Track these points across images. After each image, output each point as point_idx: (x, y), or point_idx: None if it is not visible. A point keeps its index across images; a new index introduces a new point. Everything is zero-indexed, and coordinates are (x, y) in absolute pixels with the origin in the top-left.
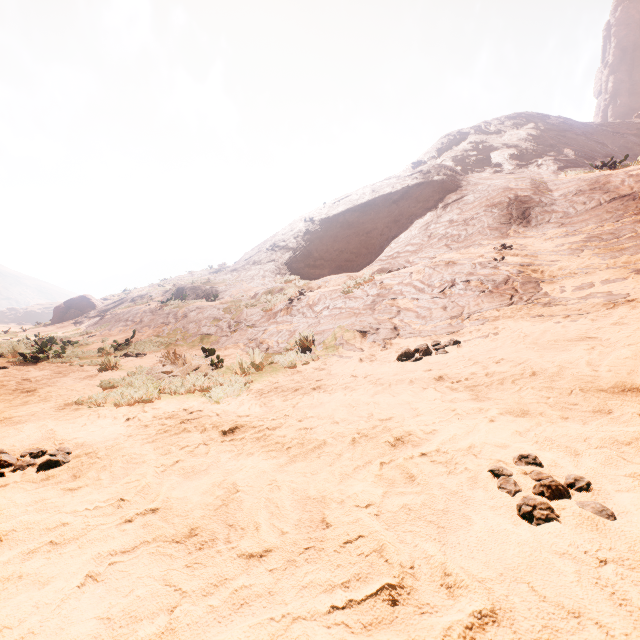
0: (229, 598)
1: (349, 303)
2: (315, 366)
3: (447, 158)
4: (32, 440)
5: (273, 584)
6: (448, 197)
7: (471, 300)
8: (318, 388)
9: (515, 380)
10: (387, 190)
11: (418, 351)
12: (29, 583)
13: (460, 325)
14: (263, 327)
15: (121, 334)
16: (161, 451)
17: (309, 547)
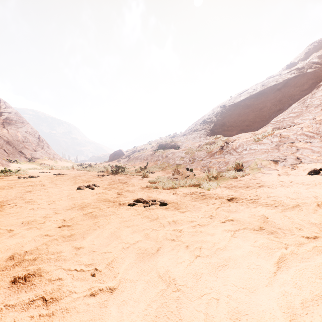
0: (313, 248)
1: (260, 146)
2: (249, 177)
3: (313, 57)
4: (144, 197)
5: None
6: (319, 81)
7: None
8: (262, 186)
9: None
10: (272, 83)
11: None
12: (206, 234)
13: None
14: (208, 160)
15: (140, 164)
16: (205, 204)
17: None
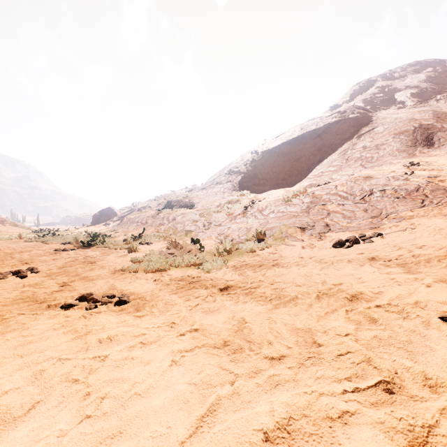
0: (267, 380)
1: (289, 208)
2: (269, 251)
3: (358, 101)
4: (104, 289)
5: (294, 375)
6: (361, 129)
7: (387, 204)
8: (276, 265)
9: (440, 259)
10: (312, 127)
11: (348, 241)
12: (138, 362)
13: (380, 222)
14: (227, 226)
15: (135, 231)
16: (184, 298)
17: (311, 357)
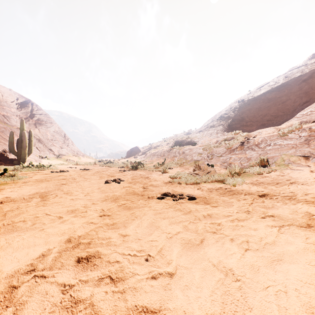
0: None
1: (286, 141)
2: (276, 174)
3: None
4: (169, 192)
5: None
6: None
7: None
8: (294, 183)
9: None
10: (297, 74)
11: None
12: (248, 228)
13: None
14: (228, 156)
15: (157, 160)
16: (235, 199)
17: None
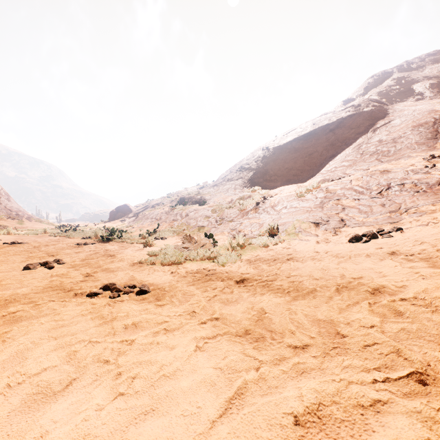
0: (292, 367)
1: (302, 204)
2: (282, 246)
3: (373, 94)
4: (124, 280)
5: (319, 364)
6: (376, 123)
7: (407, 198)
8: (291, 259)
9: None
10: (325, 122)
11: (365, 236)
12: (164, 346)
13: (399, 217)
14: (239, 221)
15: (149, 226)
16: (202, 289)
17: (335, 347)
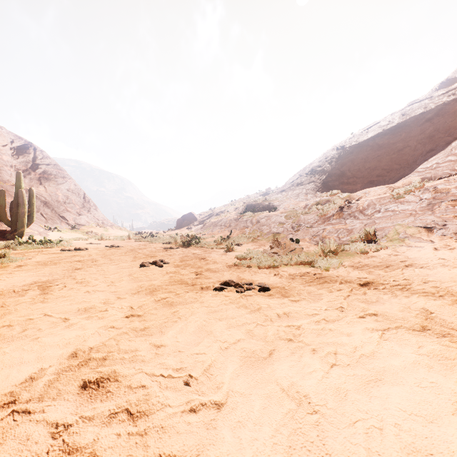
0: None
1: (401, 206)
2: (387, 253)
3: None
4: (234, 279)
5: None
6: None
7: None
8: (410, 265)
9: None
10: (419, 111)
11: None
12: (339, 333)
13: None
14: (321, 227)
15: (220, 233)
16: (326, 290)
17: None
